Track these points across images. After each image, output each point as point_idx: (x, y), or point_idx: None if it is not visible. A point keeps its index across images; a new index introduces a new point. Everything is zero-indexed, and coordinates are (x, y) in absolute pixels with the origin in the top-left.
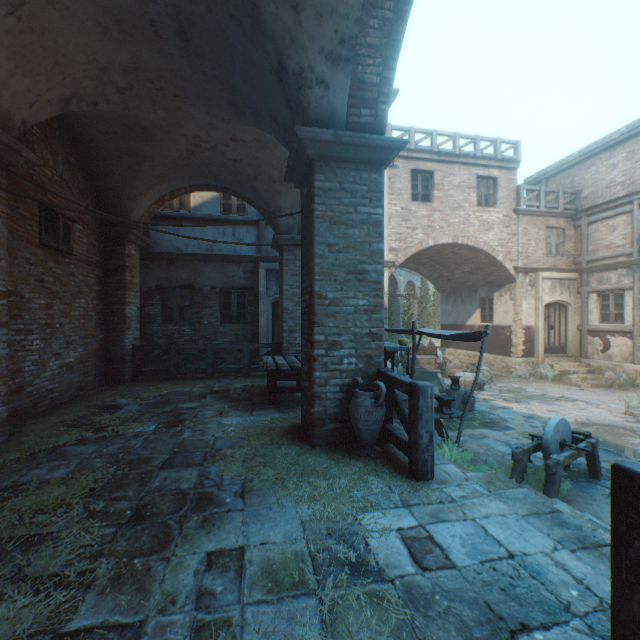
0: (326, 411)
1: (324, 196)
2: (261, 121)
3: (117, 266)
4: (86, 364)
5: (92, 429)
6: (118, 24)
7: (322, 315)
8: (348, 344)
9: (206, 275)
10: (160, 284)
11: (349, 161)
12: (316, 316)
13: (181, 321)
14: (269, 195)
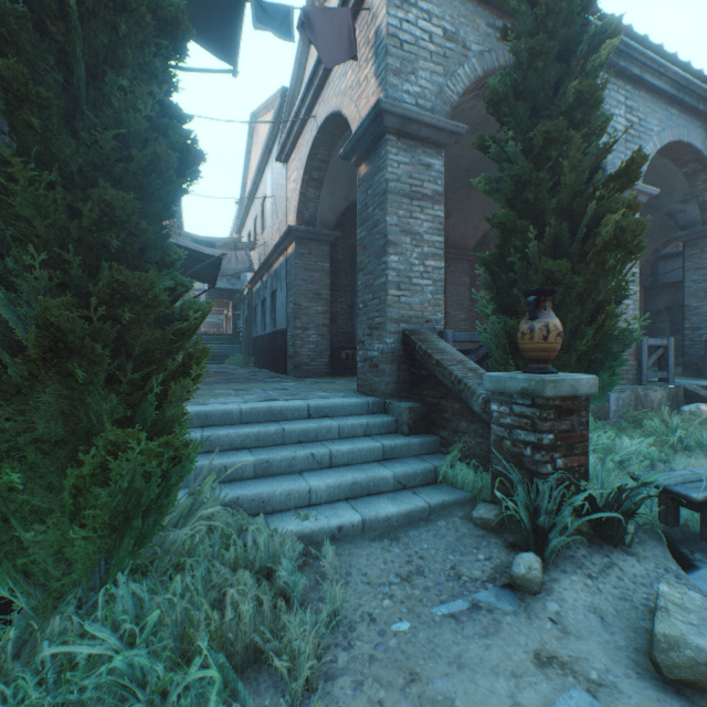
0: (690, 360)
1: (689, 258)
2: None
3: None
4: None
5: None
6: None
7: (688, 315)
8: (705, 328)
9: None
10: (666, 306)
11: (704, 237)
12: (684, 316)
13: None
14: None
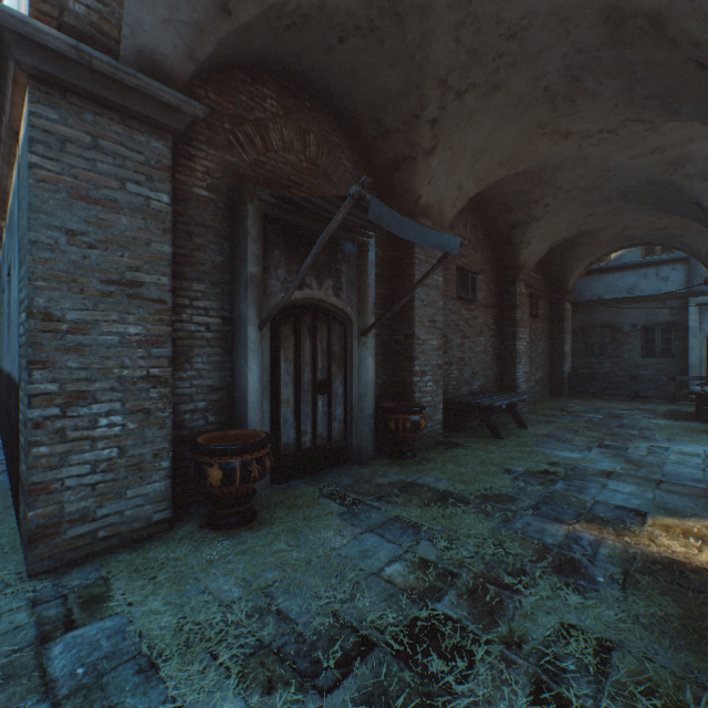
0: None
1: None
2: (683, 216)
3: (557, 318)
4: (542, 382)
5: (564, 412)
6: (585, 206)
7: None
8: None
9: (625, 315)
10: (581, 326)
11: None
12: None
13: (600, 355)
14: (697, 244)
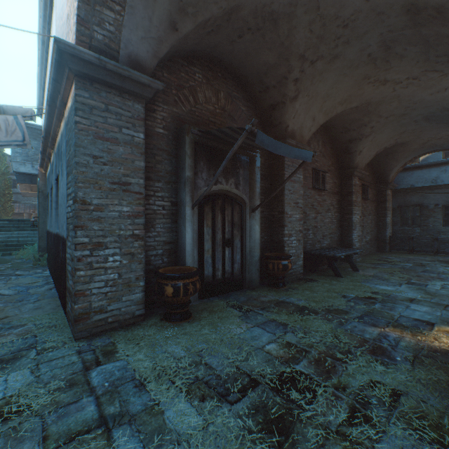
0: None
1: None
2: None
3: (381, 200)
4: (371, 242)
5: (385, 262)
6: (400, 126)
7: None
8: None
9: (430, 198)
10: (399, 205)
11: None
12: None
13: (412, 225)
14: None
